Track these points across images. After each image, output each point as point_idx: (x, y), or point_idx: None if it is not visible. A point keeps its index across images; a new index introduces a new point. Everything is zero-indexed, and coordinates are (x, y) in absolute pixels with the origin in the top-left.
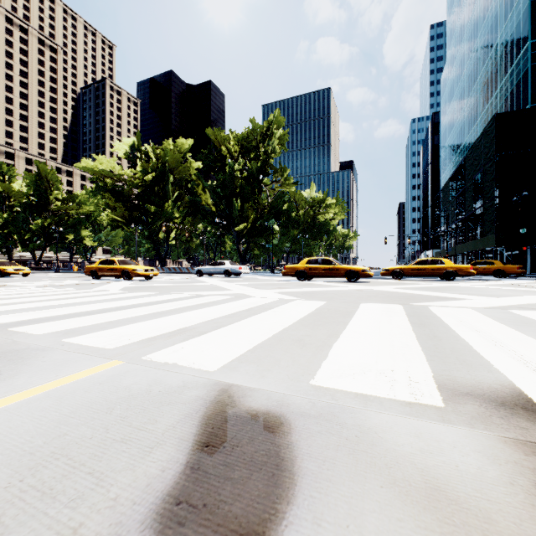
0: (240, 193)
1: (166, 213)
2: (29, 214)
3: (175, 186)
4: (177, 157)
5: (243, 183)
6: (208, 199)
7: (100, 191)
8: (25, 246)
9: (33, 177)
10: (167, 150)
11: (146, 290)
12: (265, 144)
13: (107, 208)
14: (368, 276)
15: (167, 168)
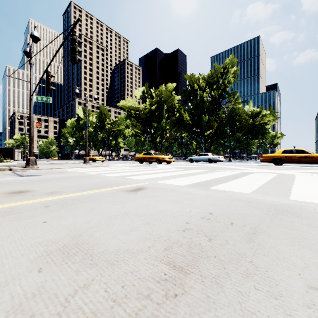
0: (207, 111)
1: (162, 127)
2: (97, 132)
3: (166, 111)
4: (168, 94)
5: (209, 105)
6: (187, 117)
7: (129, 117)
8: (95, 147)
9: (98, 113)
10: (163, 91)
11: (191, 169)
12: (223, 78)
13: (132, 126)
14: None
15: (163, 101)
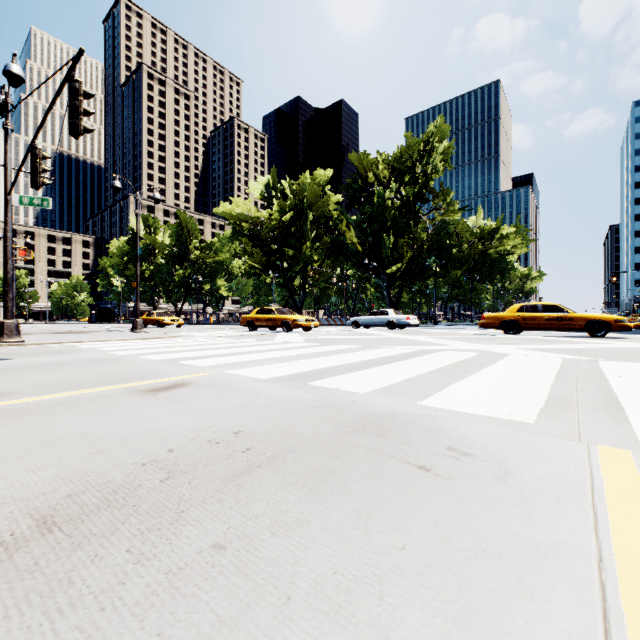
0: (392, 226)
1: (304, 256)
2: (172, 265)
3: (313, 225)
4: (316, 192)
5: (395, 215)
6: (353, 237)
7: (237, 236)
8: (168, 297)
9: (175, 228)
10: (306, 184)
11: (336, 342)
12: (423, 163)
13: (244, 254)
14: (627, 329)
15: (306, 205)
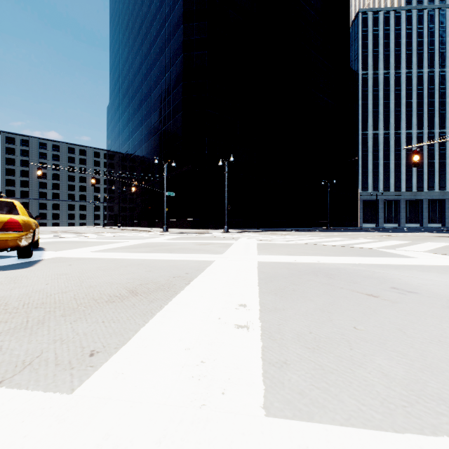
0: None
1: None
2: None
3: None
4: None
5: None
6: None
7: None
8: None
9: None
10: None
11: (343, 248)
12: None
13: None
14: None
15: None
